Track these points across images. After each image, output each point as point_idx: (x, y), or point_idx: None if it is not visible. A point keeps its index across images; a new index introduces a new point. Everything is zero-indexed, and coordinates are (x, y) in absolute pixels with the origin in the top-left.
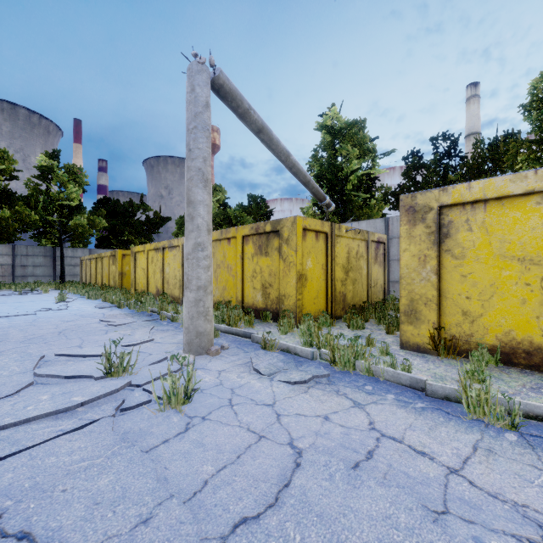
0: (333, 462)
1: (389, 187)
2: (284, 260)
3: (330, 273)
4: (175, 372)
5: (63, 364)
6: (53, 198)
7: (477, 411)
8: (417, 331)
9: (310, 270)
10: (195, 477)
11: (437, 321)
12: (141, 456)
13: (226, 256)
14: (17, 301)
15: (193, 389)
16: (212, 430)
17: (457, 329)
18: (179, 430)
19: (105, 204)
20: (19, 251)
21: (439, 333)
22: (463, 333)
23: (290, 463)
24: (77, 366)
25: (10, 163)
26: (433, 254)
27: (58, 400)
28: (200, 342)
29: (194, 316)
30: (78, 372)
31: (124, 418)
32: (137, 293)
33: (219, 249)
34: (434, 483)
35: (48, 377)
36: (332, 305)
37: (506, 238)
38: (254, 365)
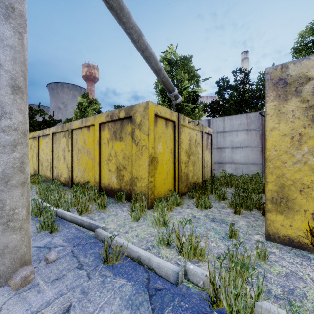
0: None
1: (206, 103)
2: (137, 144)
3: (177, 157)
4: None
5: None
6: None
7: None
8: (290, 222)
9: (160, 153)
10: None
11: None
12: None
13: (86, 142)
14: None
15: None
16: None
17: None
18: None
19: None
20: None
21: None
22: None
23: None
24: None
25: None
26: (311, 133)
27: None
28: None
29: None
30: None
31: None
32: None
33: (80, 135)
34: None
35: None
36: (178, 184)
37: None
38: None
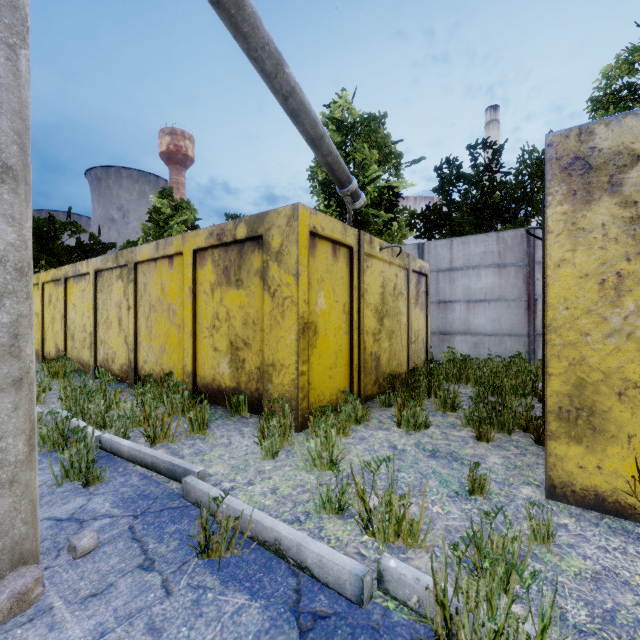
0: None
1: (414, 210)
2: (273, 295)
3: (356, 320)
4: None
5: None
6: None
7: None
8: (597, 459)
9: (322, 314)
10: None
11: None
12: None
13: (165, 289)
14: None
15: None
16: None
17: None
18: None
19: None
20: None
21: None
22: None
23: None
24: None
25: None
26: None
27: None
28: None
29: None
30: None
31: None
32: None
33: (153, 276)
34: None
35: None
36: (359, 377)
37: None
38: None
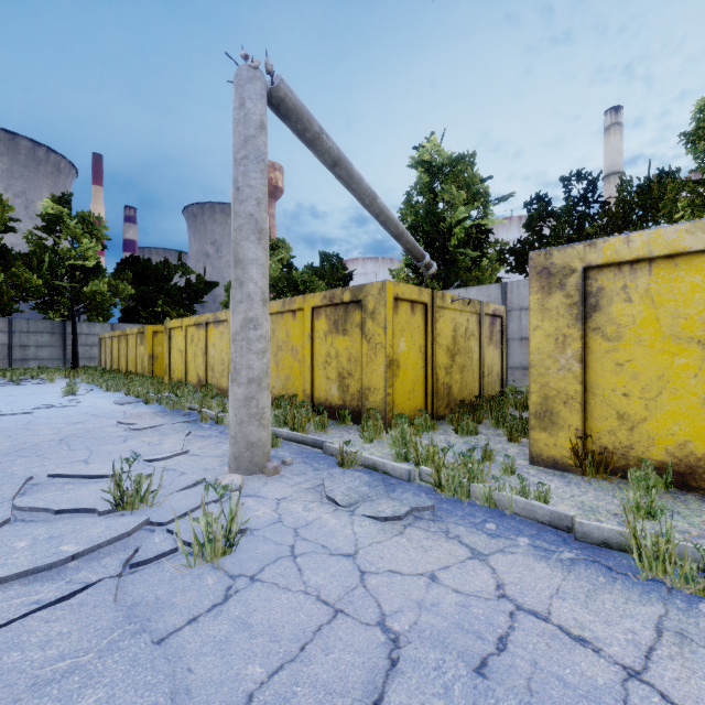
0: (449, 663)
1: (506, 243)
2: (369, 341)
3: (430, 358)
4: (215, 501)
5: (58, 489)
6: (62, 257)
7: (653, 568)
8: (554, 440)
9: (403, 354)
10: (234, 687)
11: (581, 426)
12: (151, 653)
13: (289, 335)
14: (11, 394)
15: (240, 530)
16: (264, 600)
17: (610, 438)
18: (215, 600)
19: (132, 265)
20: (17, 327)
21: (584, 444)
22: (619, 443)
23: (382, 660)
24: (77, 494)
25: (5, 210)
26: (575, 334)
27: (39, 549)
28: (252, 456)
29: (244, 419)
30: (76, 504)
31: (134, 579)
32: (171, 384)
33: (280, 324)
34: (607, 697)
35: (32, 510)
36: (433, 400)
37: (680, 312)
38: (327, 491)
